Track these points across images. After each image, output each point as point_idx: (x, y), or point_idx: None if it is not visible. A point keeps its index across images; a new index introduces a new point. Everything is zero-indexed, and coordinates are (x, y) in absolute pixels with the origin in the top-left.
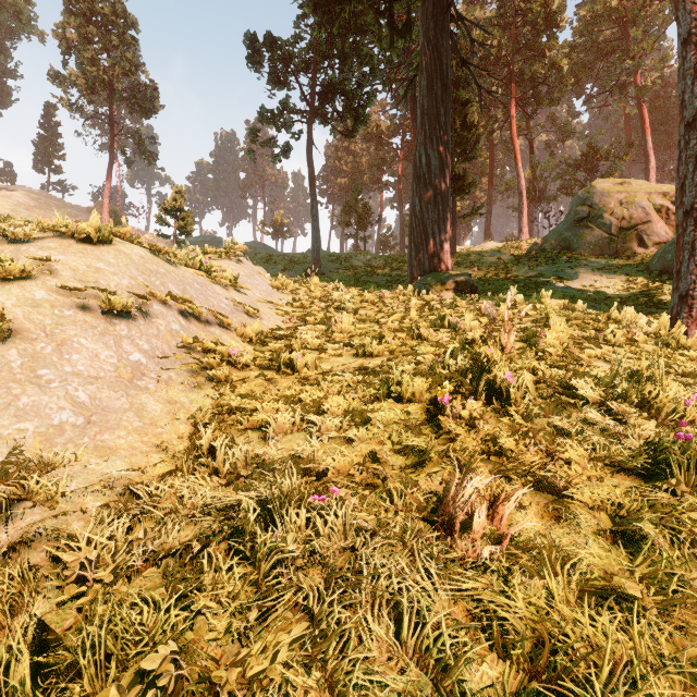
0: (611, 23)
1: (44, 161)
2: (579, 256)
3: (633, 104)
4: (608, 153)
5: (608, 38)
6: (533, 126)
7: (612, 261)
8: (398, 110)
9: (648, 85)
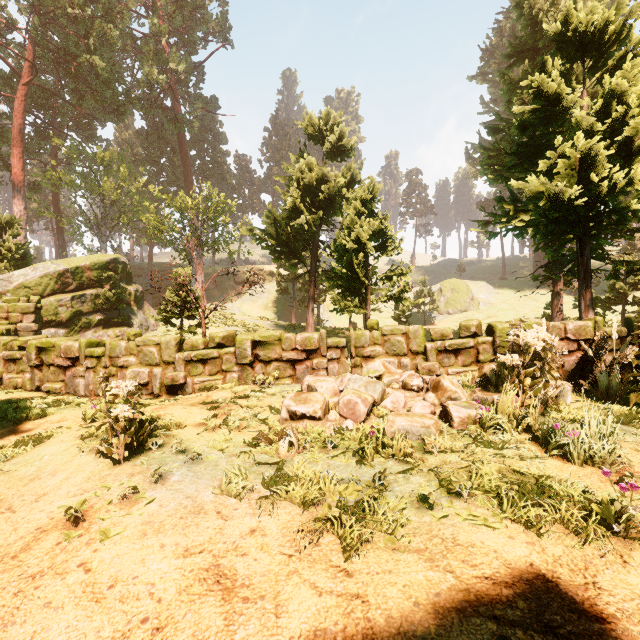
0: None
1: None
2: None
3: None
4: None
5: None
6: None
7: None
8: None
9: None
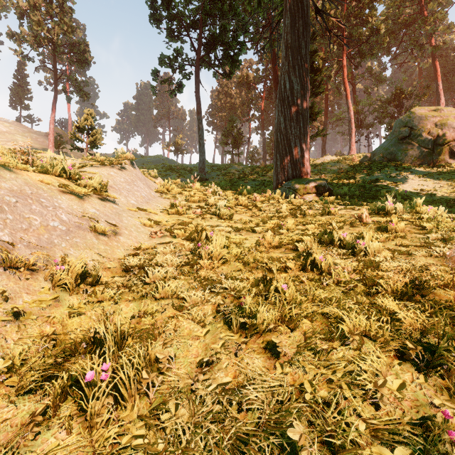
0: (413, 0)
1: (17, 101)
2: (405, 165)
3: (425, 60)
4: (411, 93)
5: (409, 13)
6: (356, 75)
7: (432, 170)
8: (264, 52)
9: (440, 44)
